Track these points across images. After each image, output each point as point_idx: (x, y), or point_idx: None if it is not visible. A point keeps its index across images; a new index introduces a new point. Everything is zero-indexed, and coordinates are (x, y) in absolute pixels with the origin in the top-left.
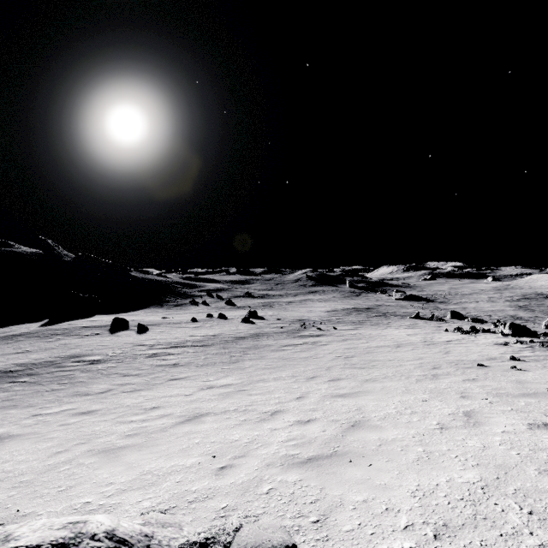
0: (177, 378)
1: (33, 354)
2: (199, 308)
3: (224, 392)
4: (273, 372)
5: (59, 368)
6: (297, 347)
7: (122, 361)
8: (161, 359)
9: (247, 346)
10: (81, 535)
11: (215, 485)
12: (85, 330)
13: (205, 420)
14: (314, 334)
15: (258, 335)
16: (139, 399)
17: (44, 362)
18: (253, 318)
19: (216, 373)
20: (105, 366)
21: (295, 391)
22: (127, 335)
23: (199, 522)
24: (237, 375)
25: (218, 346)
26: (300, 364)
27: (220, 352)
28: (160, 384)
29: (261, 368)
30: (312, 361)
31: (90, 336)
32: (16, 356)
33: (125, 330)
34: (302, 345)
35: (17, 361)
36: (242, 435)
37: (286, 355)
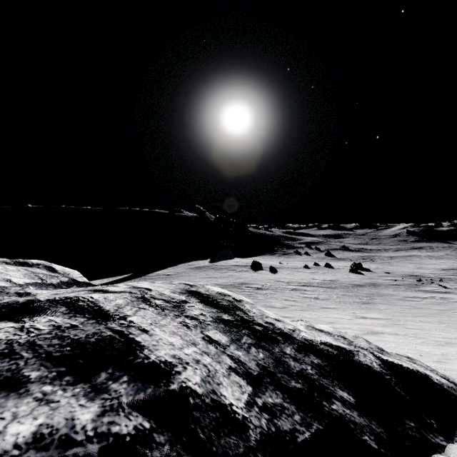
0: (327, 307)
1: (219, 279)
2: (303, 257)
3: (380, 322)
4: (415, 316)
5: (241, 289)
6: (425, 299)
7: (276, 291)
8: (302, 293)
9: (369, 292)
10: (410, 357)
11: (443, 367)
12: (237, 268)
13: (385, 336)
14: (438, 290)
15: (373, 284)
16: (313, 315)
17: (229, 285)
18: (359, 270)
19: (357, 309)
20: (268, 292)
21: (455, 333)
22: (265, 273)
23: (454, 376)
24: (378, 313)
25: (341, 289)
26: (440, 314)
27: (347, 294)
28: (318, 309)
29: (398, 311)
30: (452, 314)
31: (242, 271)
32: (211, 279)
33: (261, 270)
34: (430, 299)
35: (215, 282)
36: (431, 349)
37: (417, 305)
